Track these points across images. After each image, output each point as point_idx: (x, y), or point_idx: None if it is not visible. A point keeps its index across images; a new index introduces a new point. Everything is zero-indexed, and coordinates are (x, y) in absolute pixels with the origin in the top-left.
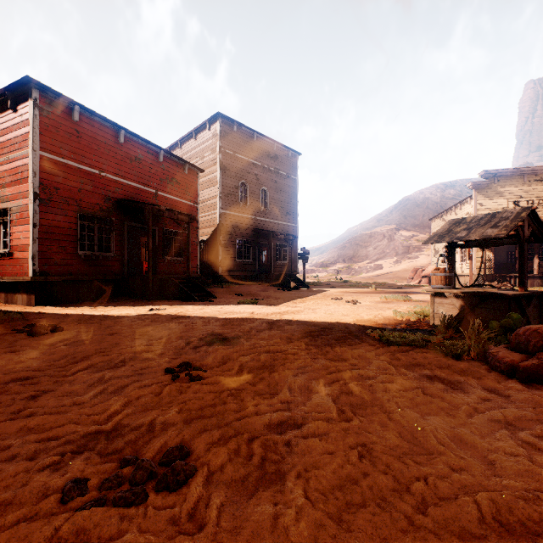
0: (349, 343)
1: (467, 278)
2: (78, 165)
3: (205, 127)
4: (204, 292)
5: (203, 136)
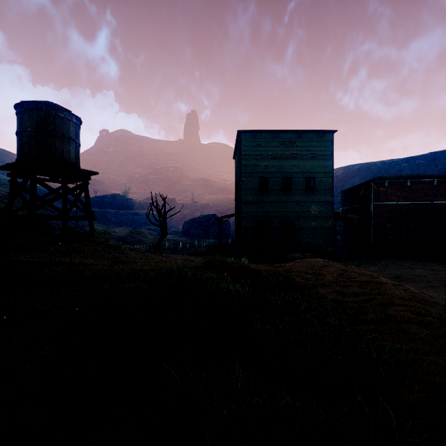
0: None
1: None
2: (387, 203)
3: None
4: None
5: None
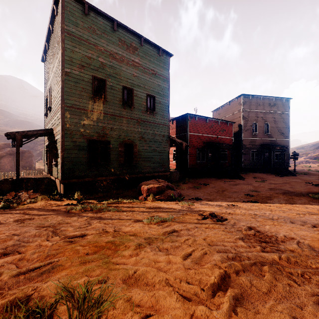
0: (298, 196)
1: None
2: (196, 134)
3: (234, 100)
4: (239, 176)
5: (233, 104)
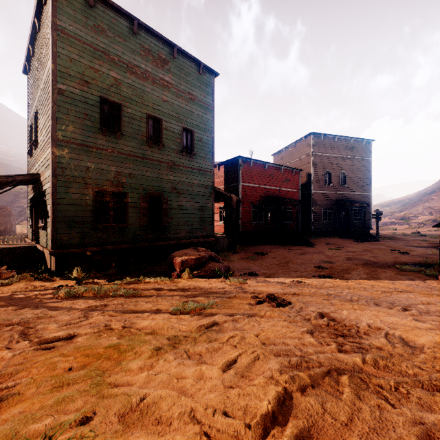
0: (383, 268)
1: None
2: (251, 185)
3: (302, 140)
4: (308, 242)
5: (300, 145)
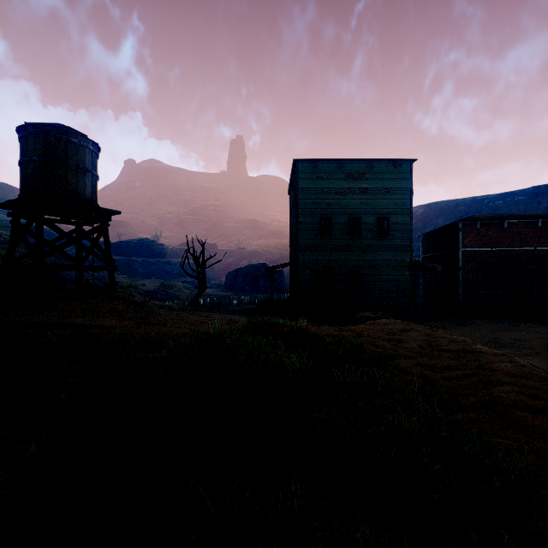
0: None
1: None
2: (479, 249)
3: None
4: None
5: None
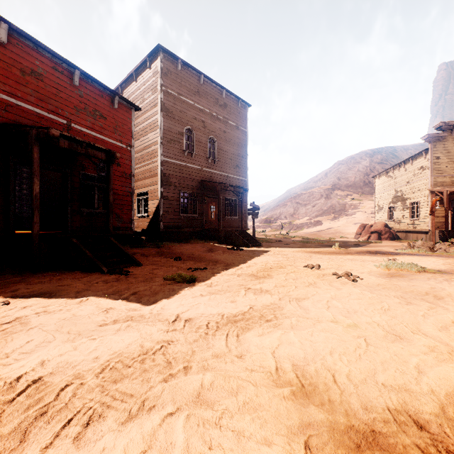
0: None
1: (421, 234)
2: None
3: (146, 66)
4: (125, 256)
5: (143, 76)
